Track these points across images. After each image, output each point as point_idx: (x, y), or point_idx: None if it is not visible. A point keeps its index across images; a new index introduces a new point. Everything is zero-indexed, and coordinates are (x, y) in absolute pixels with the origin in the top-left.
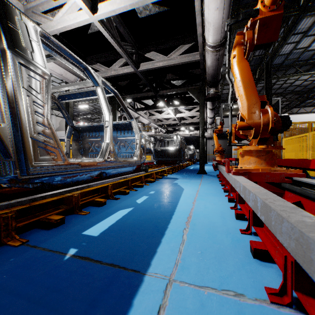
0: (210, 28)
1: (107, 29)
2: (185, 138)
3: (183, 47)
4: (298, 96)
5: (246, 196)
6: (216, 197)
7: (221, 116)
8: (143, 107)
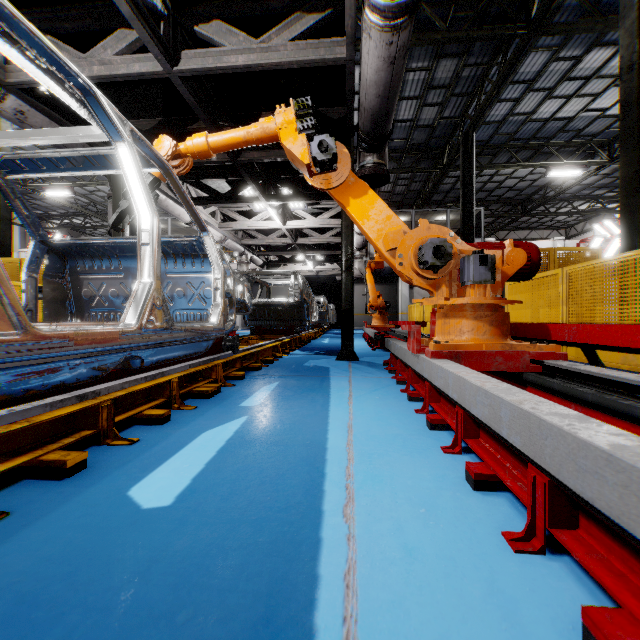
0: None
1: None
2: (307, 279)
3: (302, 19)
4: (509, 209)
5: None
6: (419, 460)
7: None
8: (205, 197)
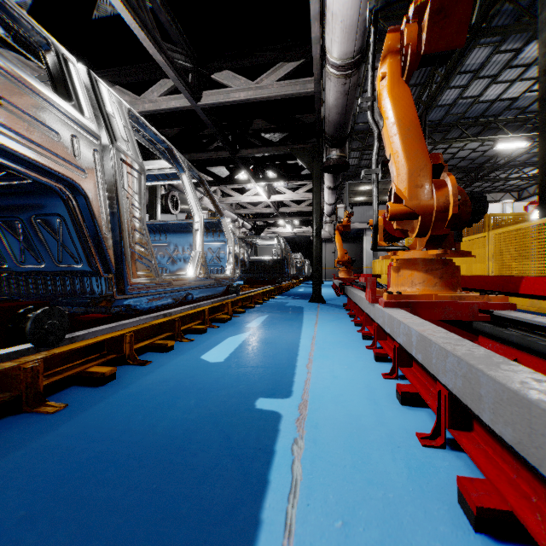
0: (336, 27)
1: (129, 8)
2: (286, 239)
3: (284, 66)
4: (463, 176)
5: (433, 360)
6: (351, 351)
7: (346, 204)
8: (210, 180)
